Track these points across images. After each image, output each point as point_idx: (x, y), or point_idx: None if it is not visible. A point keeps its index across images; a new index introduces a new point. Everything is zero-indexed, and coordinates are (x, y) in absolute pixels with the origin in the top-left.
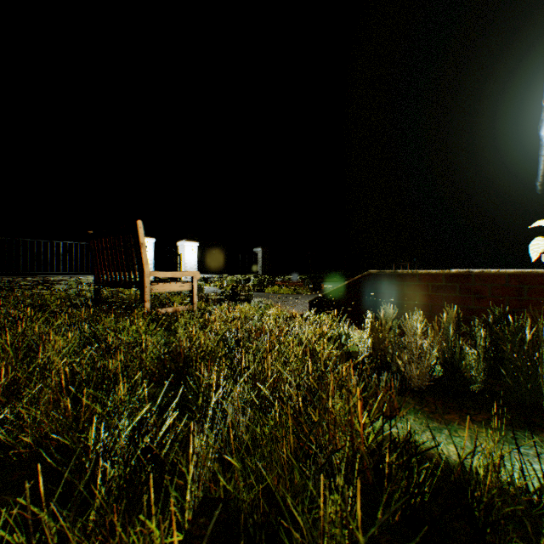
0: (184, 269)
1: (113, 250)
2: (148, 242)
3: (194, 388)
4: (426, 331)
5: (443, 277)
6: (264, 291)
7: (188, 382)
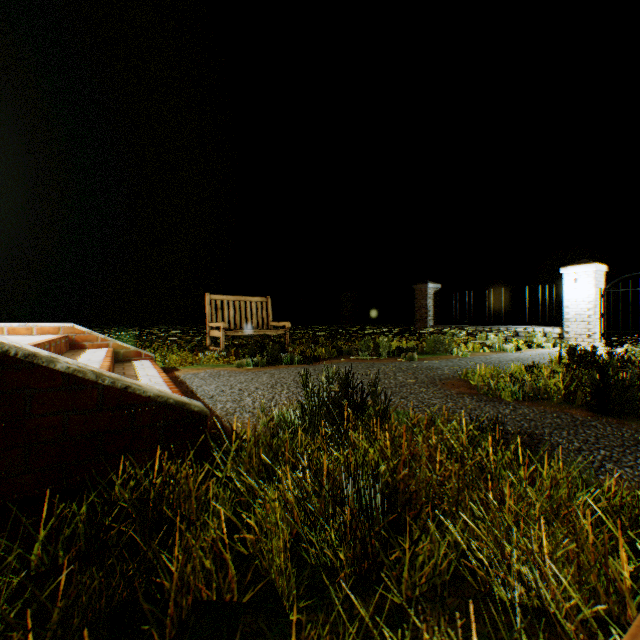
0: None
1: (242, 309)
2: (582, 272)
3: None
4: None
5: None
6: None
7: None
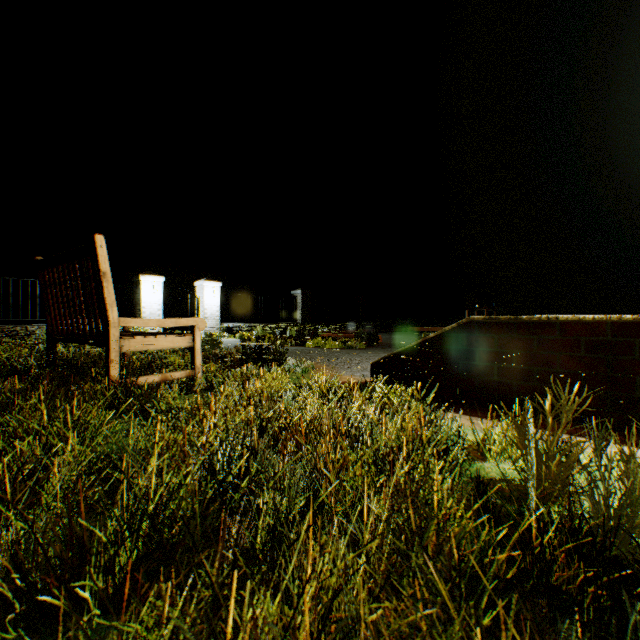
0: (202, 315)
1: (67, 285)
2: (155, 282)
3: (98, 638)
4: (574, 417)
5: (608, 327)
6: (305, 345)
7: (90, 611)
